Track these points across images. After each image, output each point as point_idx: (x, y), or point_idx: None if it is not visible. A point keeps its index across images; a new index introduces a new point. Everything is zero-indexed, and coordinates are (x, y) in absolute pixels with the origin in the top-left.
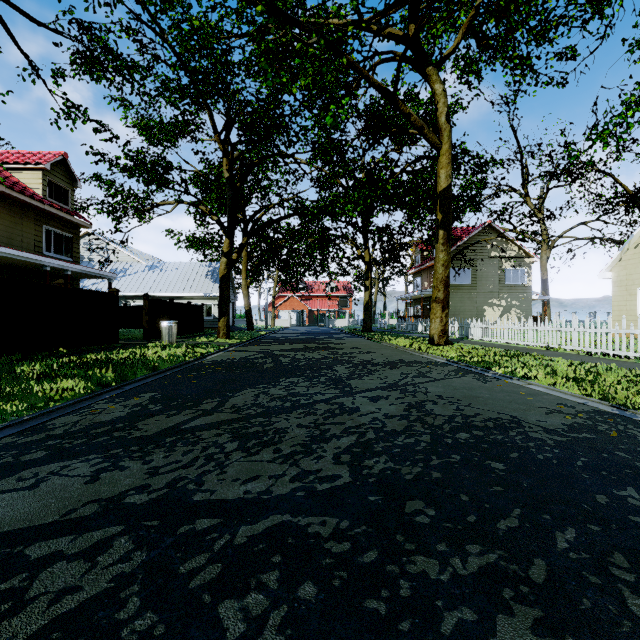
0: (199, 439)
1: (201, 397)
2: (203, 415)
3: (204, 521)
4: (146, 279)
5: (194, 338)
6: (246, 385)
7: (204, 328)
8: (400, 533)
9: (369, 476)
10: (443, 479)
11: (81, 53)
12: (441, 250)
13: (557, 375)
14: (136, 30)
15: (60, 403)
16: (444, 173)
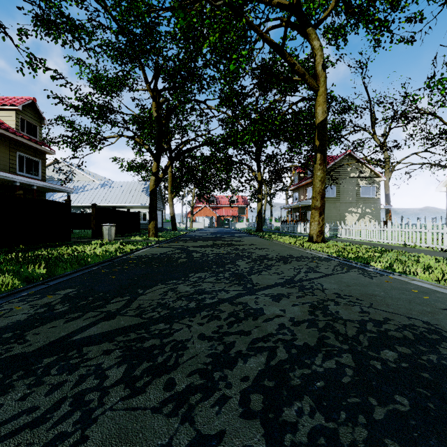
0: (82, 360)
1: (112, 295)
2: (103, 319)
3: None
4: (99, 193)
5: (130, 237)
6: (158, 281)
7: (141, 229)
8: None
9: None
10: None
11: (39, 16)
12: (318, 169)
13: (433, 271)
14: None
15: None
16: (321, 109)
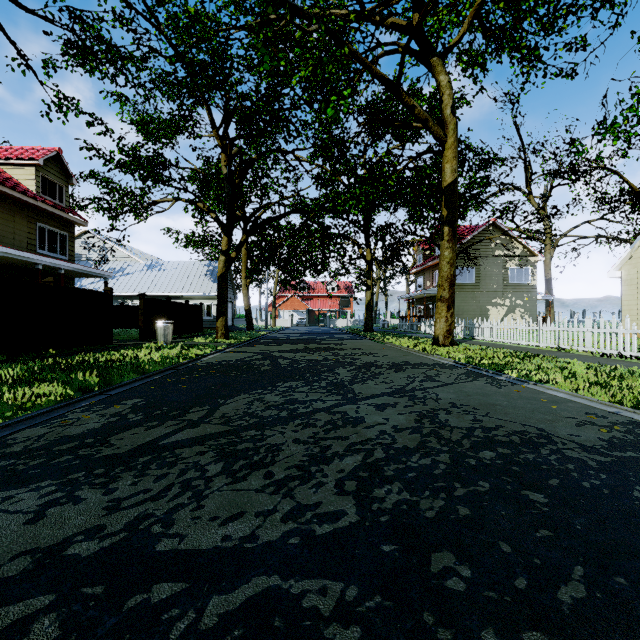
0: (178, 459)
1: (189, 405)
2: (187, 427)
3: (164, 587)
4: (144, 278)
5: (191, 338)
6: (240, 390)
7: (203, 328)
8: (428, 609)
9: (380, 513)
10: (473, 518)
11: (73, 43)
12: (446, 247)
13: (577, 379)
14: (130, 19)
15: (31, 412)
16: (449, 167)
